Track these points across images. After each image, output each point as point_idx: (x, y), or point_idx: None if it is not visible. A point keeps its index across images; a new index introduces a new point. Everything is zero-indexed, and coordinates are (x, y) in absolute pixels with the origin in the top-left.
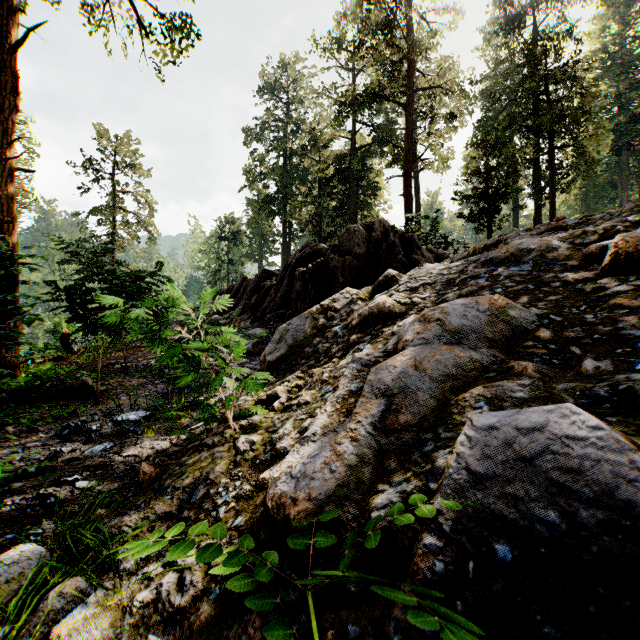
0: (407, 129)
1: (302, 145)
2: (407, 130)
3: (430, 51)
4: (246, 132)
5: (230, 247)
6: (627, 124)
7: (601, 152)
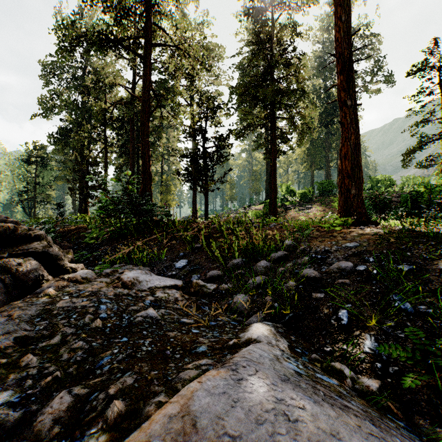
0: (144, 80)
1: (86, 86)
2: (144, 81)
3: (162, 7)
4: (44, 67)
5: (39, 170)
6: (330, 109)
7: (312, 126)
